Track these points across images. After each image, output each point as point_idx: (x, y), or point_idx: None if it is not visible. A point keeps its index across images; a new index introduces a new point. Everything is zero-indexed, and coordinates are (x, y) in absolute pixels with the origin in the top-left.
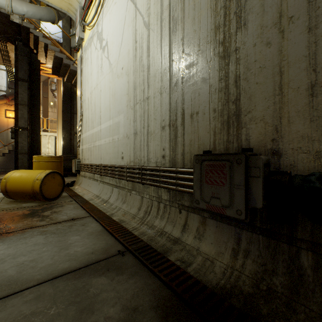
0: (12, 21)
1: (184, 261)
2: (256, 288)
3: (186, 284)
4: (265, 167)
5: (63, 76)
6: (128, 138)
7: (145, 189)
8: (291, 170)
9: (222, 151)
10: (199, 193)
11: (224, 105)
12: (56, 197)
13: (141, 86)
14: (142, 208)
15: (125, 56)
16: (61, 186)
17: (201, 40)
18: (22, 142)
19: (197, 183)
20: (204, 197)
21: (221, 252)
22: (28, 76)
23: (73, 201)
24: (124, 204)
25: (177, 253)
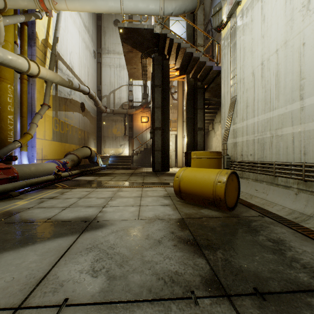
0: (154, 34)
1: None
2: None
3: None
4: None
5: (188, 74)
6: None
7: None
8: None
9: None
10: None
11: None
12: (233, 206)
13: None
14: None
15: None
16: (236, 191)
17: None
18: (157, 140)
19: None
20: None
21: None
22: (161, 81)
23: (266, 217)
24: None
25: None
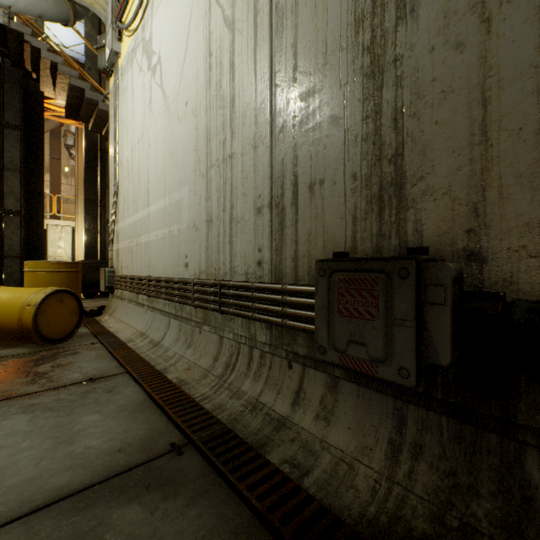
0: None
1: (297, 465)
2: (438, 523)
3: (302, 517)
4: (455, 284)
5: (85, 122)
6: (197, 229)
7: (226, 323)
8: (505, 291)
9: (368, 254)
10: (327, 334)
11: (373, 166)
12: (65, 337)
13: (219, 134)
14: (220, 357)
15: (191, 80)
16: (76, 316)
17: (329, 45)
18: (10, 236)
19: (322, 315)
20: (335, 341)
21: (367, 447)
22: (22, 119)
23: (98, 344)
24: (189, 348)
25: (285, 448)
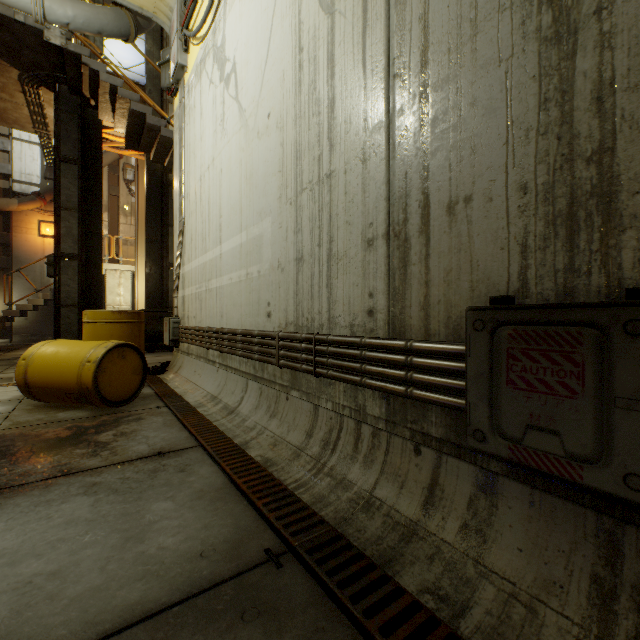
0: (49, 43)
1: (444, 598)
2: None
3: None
4: None
5: (146, 151)
6: (282, 270)
7: (322, 389)
8: None
9: (548, 298)
10: (487, 414)
11: (557, 170)
12: (127, 399)
13: (312, 149)
14: (315, 432)
15: (275, 86)
16: (139, 375)
17: (480, 7)
18: (68, 283)
19: (479, 386)
20: (503, 425)
21: (554, 582)
22: (80, 152)
23: (164, 408)
24: (273, 418)
25: (421, 568)
